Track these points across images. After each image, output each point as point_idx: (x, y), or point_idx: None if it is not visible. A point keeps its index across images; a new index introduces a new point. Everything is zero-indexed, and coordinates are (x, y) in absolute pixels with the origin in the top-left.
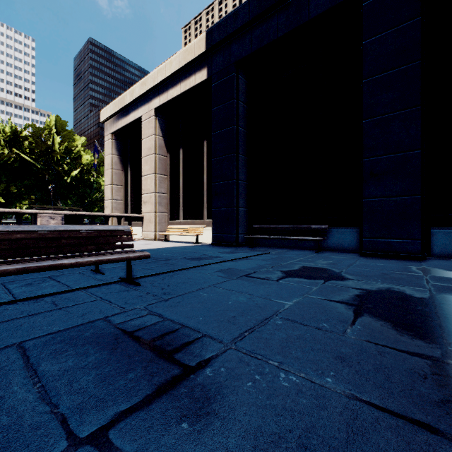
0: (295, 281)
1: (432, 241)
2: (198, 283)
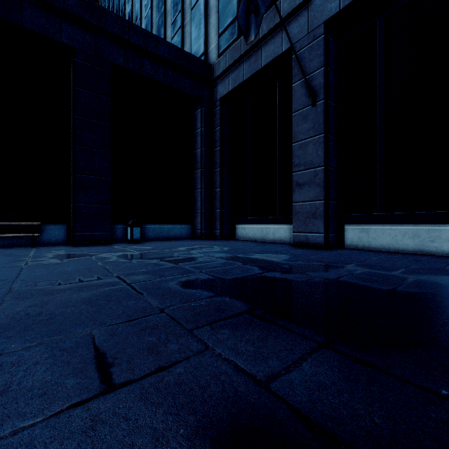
0: (75, 259)
1: (113, 232)
2: (4, 273)
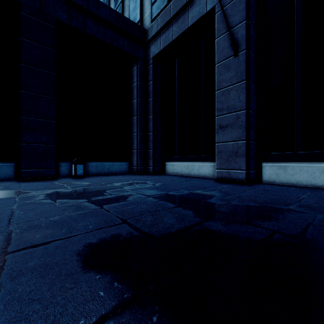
0: None
1: (59, 169)
2: None
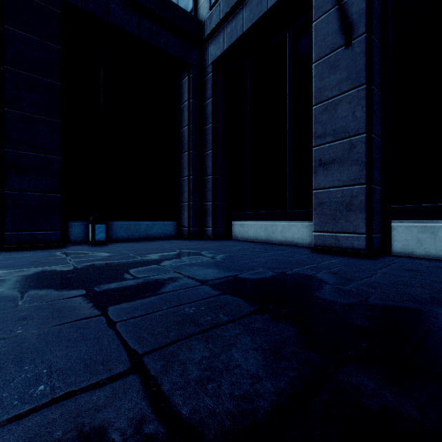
0: None
1: (70, 231)
2: None
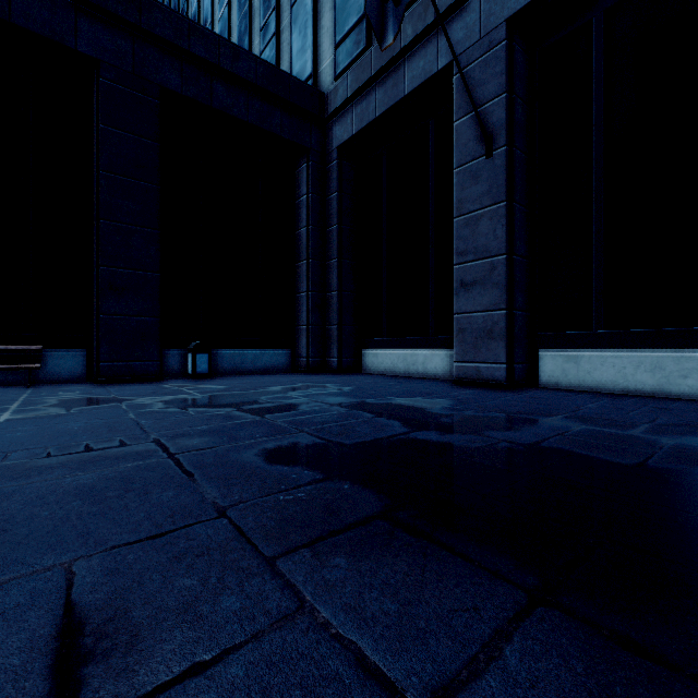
0: (92, 408)
1: (164, 362)
2: None
